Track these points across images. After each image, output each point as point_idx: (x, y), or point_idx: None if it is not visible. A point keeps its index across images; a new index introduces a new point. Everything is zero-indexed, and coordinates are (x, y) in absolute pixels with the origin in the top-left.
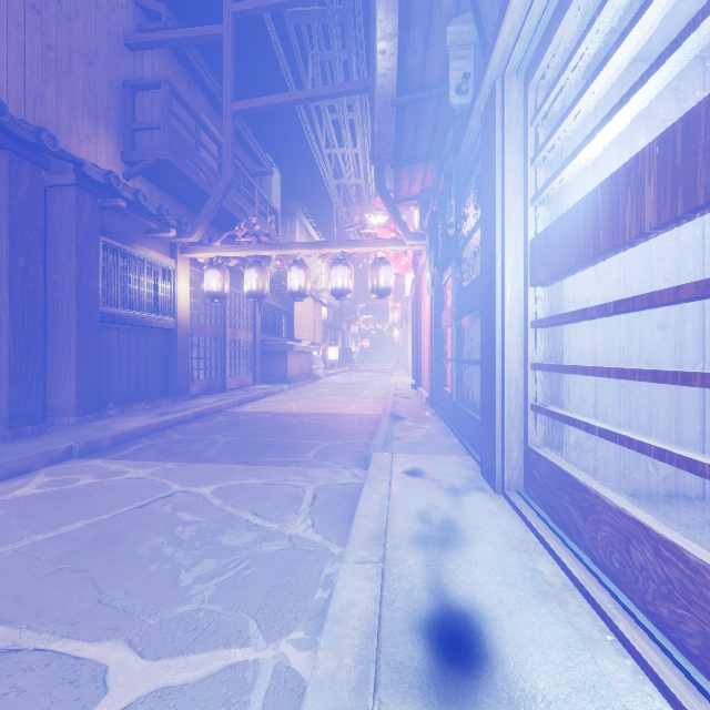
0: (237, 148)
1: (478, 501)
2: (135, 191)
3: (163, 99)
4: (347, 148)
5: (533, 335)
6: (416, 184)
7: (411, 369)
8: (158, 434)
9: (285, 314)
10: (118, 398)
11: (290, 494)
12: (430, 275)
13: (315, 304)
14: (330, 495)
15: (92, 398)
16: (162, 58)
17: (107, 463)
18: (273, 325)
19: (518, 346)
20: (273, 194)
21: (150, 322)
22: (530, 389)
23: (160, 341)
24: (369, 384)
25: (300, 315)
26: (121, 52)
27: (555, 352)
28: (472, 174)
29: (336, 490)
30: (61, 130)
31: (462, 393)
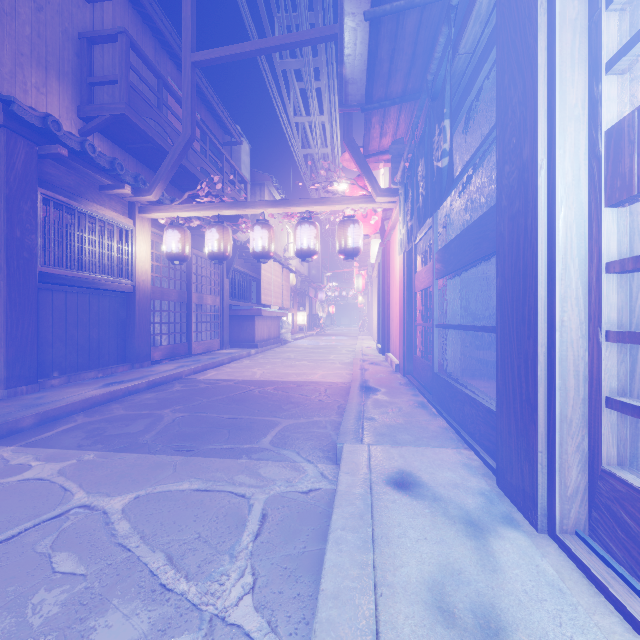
0: (207, 116)
1: (518, 554)
2: (82, 140)
3: (120, 51)
4: (314, 115)
5: (609, 285)
6: (387, 135)
7: (375, 334)
8: (100, 408)
9: (254, 280)
10: (64, 366)
11: (229, 511)
12: (406, 230)
13: (283, 270)
14: (285, 514)
15: (27, 368)
16: (124, 16)
17: (14, 452)
18: (242, 290)
19: (579, 304)
20: (242, 164)
21: (103, 284)
22: (606, 374)
23: (116, 304)
24: (336, 348)
25: (267, 280)
26: (77, 3)
27: (634, 313)
28: (470, 88)
29: (295, 504)
30: (3, 75)
31: (445, 363)
